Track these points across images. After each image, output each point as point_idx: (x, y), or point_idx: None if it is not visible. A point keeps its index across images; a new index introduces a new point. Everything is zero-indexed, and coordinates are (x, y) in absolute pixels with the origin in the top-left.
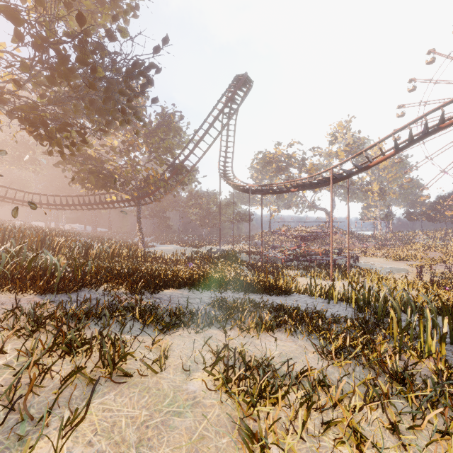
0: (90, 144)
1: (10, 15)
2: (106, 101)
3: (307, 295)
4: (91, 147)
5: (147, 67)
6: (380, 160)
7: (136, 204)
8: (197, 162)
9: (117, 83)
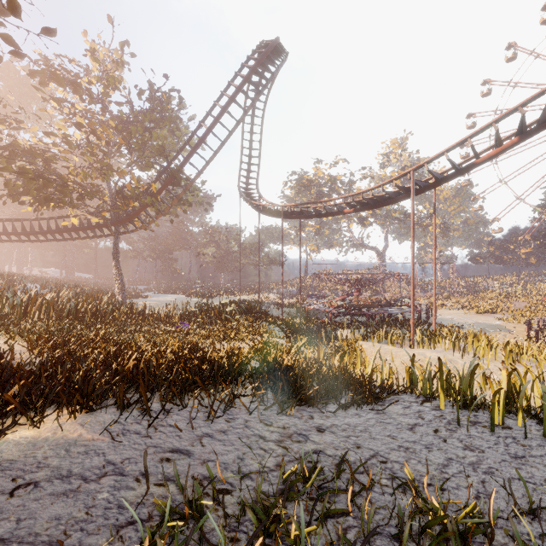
0: None
1: None
2: None
3: (413, 394)
4: None
5: None
6: (494, 153)
7: (112, 231)
8: (203, 167)
9: None
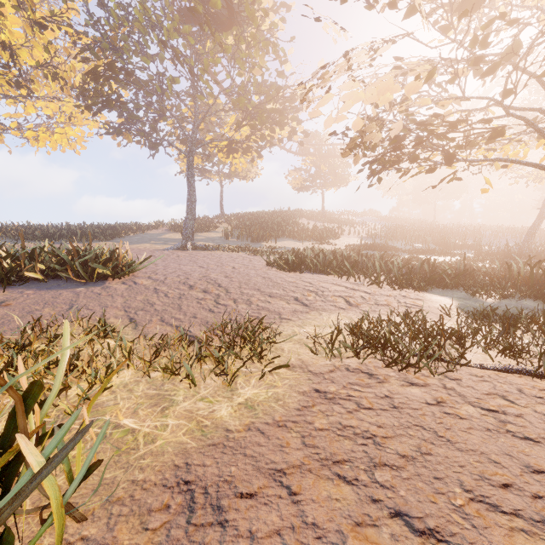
0: None
1: None
2: None
3: None
4: None
5: None
6: None
7: None
8: None
9: None
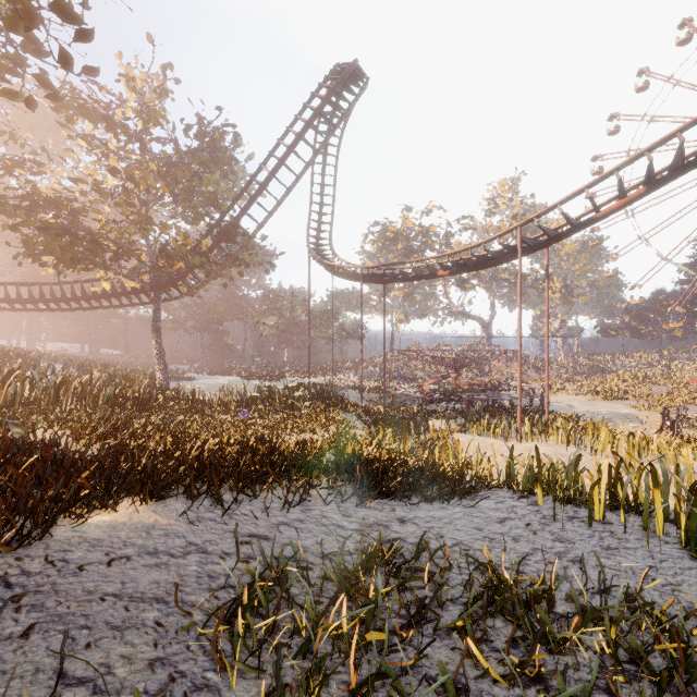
0: None
1: None
2: None
3: (510, 490)
4: None
5: None
6: (617, 206)
7: (151, 298)
8: (264, 220)
9: None
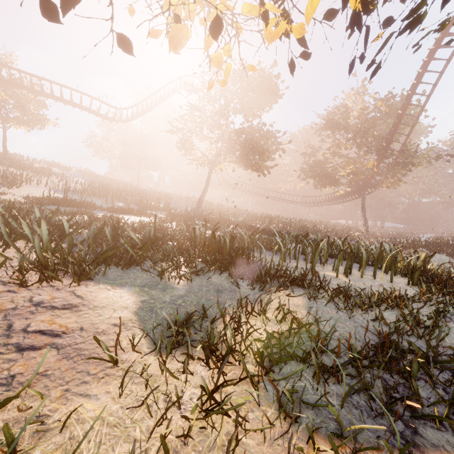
0: (266, 167)
1: (216, 142)
2: (250, 150)
3: None
4: (267, 168)
5: (264, 123)
6: None
7: (359, 194)
8: (405, 139)
9: (258, 137)
